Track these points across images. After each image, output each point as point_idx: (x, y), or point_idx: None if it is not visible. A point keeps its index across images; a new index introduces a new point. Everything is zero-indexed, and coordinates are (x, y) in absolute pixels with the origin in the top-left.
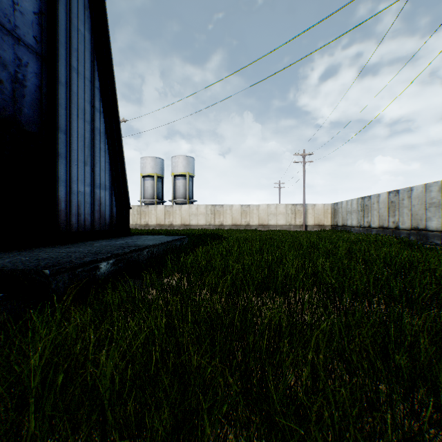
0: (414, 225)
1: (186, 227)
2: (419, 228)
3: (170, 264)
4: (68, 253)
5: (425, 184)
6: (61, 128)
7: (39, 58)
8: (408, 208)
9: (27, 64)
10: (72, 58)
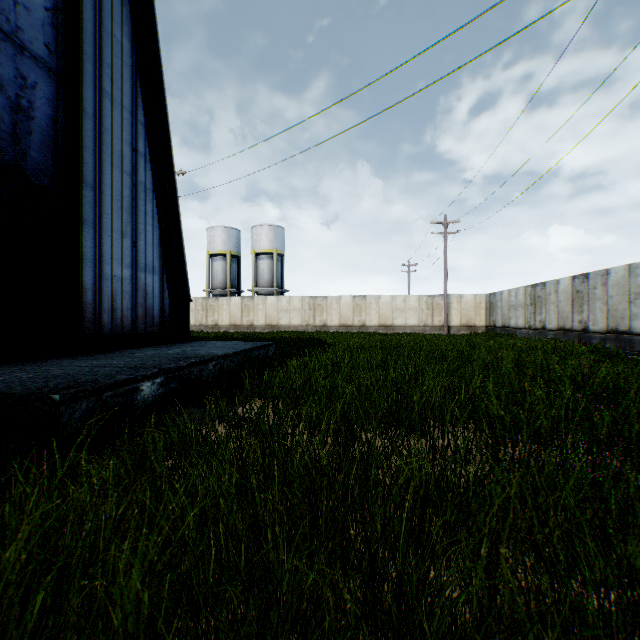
0: (611, 326)
1: (272, 329)
2: (619, 331)
3: (248, 384)
4: (94, 367)
5: (628, 264)
6: (87, 181)
7: (53, 76)
8: (602, 300)
9: (35, 85)
10: (103, 77)
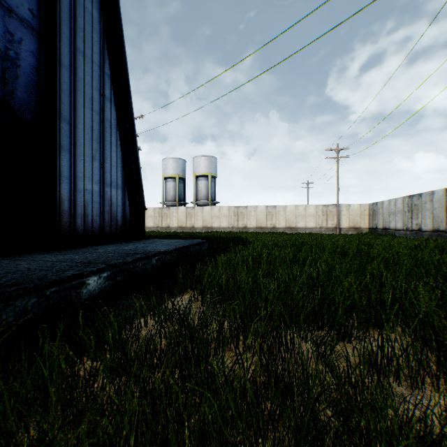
0: None
1: (208, 230)
2: None
3: (181, 277)
4: (56, 262)
5: None
6: (64, 117)
7: (36, 35)
8: None
9: (21, 41)
10: (77, 38)
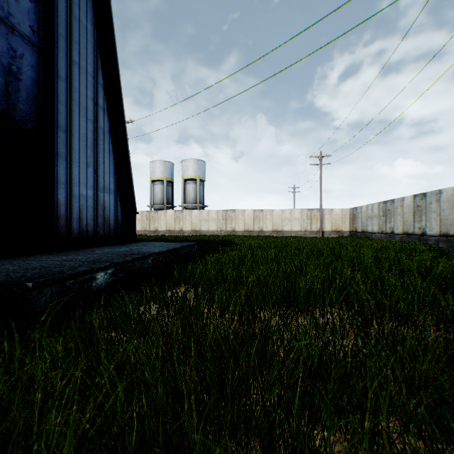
0: (443, 231)
1: (196, 233)
2: (449, 235)
3: (176, 274)
4: (64, 261)
5: None
6: (61, 126)
7: (35, 50)
8: (436, 212)
9: (22, 56)
10: (73, 51)
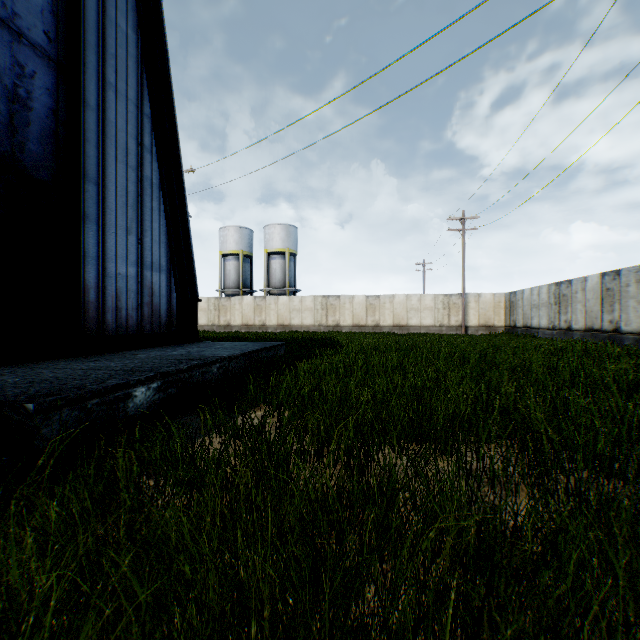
0: None
1: (284, 329)
2: None
3: (252, 389)
4: (89, 370)
5: None
6: (90, 175)
7: (52, 65)
8: (637, 298)
9: (33, 74)
10: (106, 68)
